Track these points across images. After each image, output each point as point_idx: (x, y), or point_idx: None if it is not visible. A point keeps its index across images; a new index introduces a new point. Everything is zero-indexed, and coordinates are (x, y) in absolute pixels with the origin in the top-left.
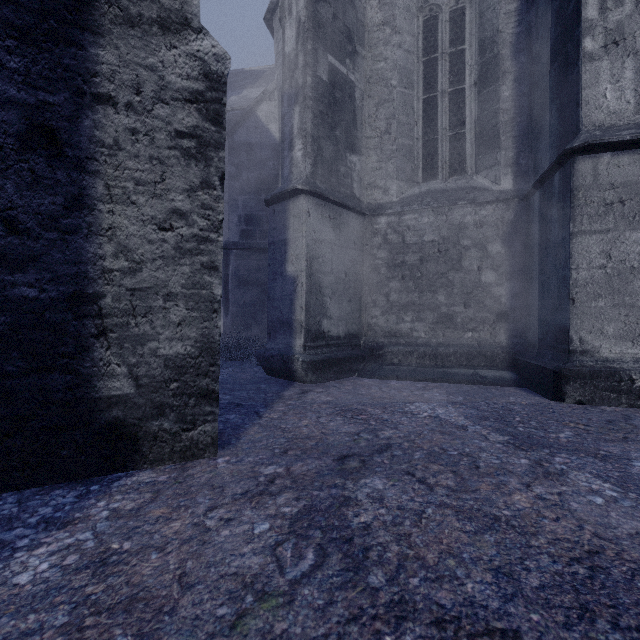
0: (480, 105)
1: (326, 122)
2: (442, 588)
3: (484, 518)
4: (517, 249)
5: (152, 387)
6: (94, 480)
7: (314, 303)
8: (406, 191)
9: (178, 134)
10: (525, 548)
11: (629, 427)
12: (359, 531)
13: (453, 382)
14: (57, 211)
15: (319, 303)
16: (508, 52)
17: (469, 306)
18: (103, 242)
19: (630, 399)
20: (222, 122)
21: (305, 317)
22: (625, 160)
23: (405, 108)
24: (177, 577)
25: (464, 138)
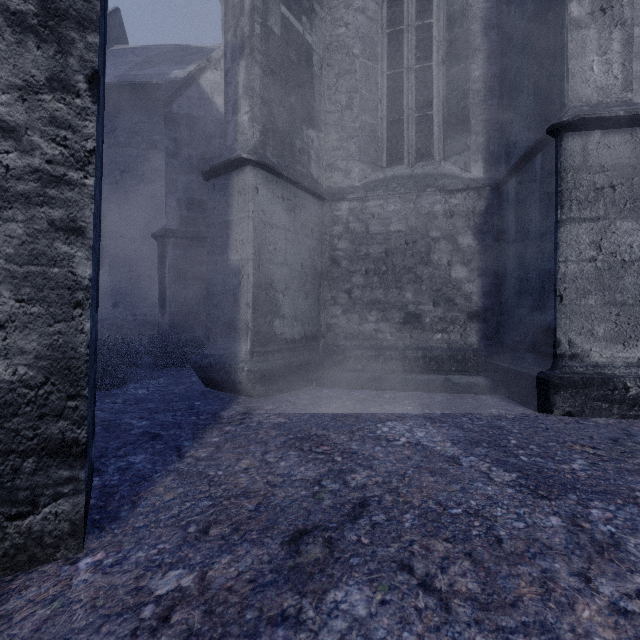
0: (448, 85)
1: (279, 84)
2: None
3: None
4: (489, 242)
5: None
6: None
7: (264, 299)
8: (369, 175)
9: None
10: None
11: (639, 448)
12: None
13: (424, 390)
14: None
15: (270, 299)
16: (478, 28)
17: (438, 304)
18: None
19: (622, 409)
20: None
21: (252, 316)
22: (616, 140)
23: (368, 82)
24: None
25: (431, 120)
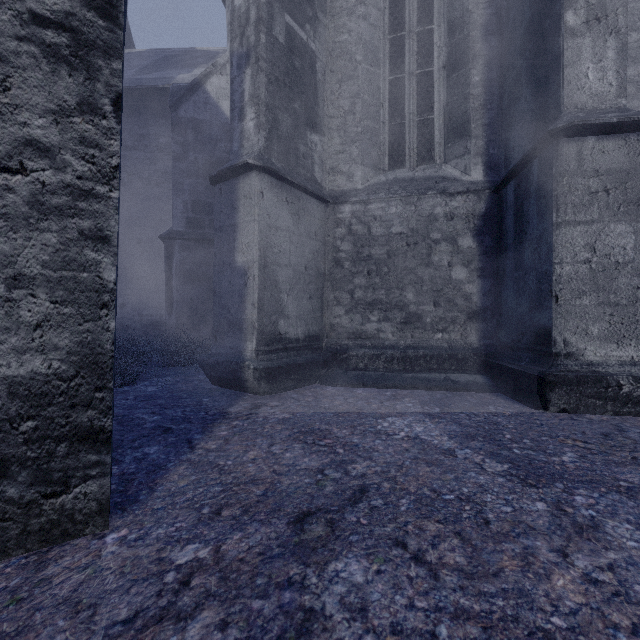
0: (449, 90)
1: (283, 91)
2: None
3: None
4: (488, 244)
5: None
6: None
7: (269, 300)
8: (372, 178)
9: (36, 19)
10: None
11: (629, 442)
12: None
13: (424, 388)
14: None
15: (275, 300)
16: (478, 34)
17: (439, 305)
18: None
19: (616, 406)
20: (117, 16)
21: (258, 316)
22: (610, 145)
23: (371, 87)
24: None
25: (432, 124)
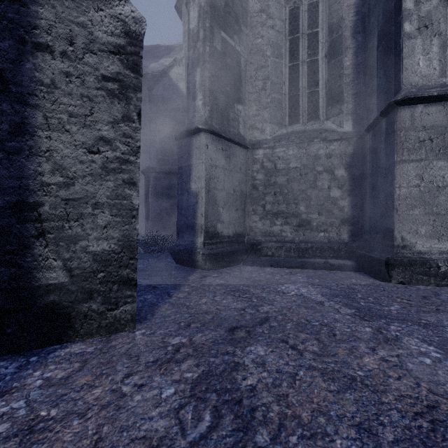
0: (329, 71)
1: (220, 80)
2: (316, 445)
3: (344, 378)
4: (355, 173)
5: (83, 277)
6: (34, 352)
7: (211, 211)
8: (277, 131)
9: (104, 78)
10: (378, 405)
11: (439, 301)
12: (247, 393)
13: (311, 268)
14: (3, 136)
15: (215, 211)
16: (349, 34)
17: (322, 214)
18: (42, 161)
19: (437, 280)
20: (139, 70)
21: (204, 222)
22: (433, 110)
23: (276, 72)
24: (93, 442)
25: (318, 94)
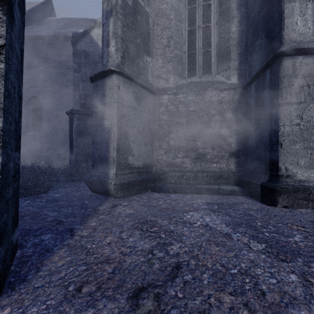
0: (219, 35)
1: (131, 32)
2: None
3: None
4: (240, 116)
5: None
6: None
7: (123, 146)
8: (178, 82)
9: None
10: None
11: None
12: None
13: (207, 194)
14: None
15: (126, 146)
16: (235, 5)
17: (214, 149)
18: None
19: None
20: None
21: (116, 155)
22: (310, 61)
23: (178, 33)
24: None
25: (210, 53)
